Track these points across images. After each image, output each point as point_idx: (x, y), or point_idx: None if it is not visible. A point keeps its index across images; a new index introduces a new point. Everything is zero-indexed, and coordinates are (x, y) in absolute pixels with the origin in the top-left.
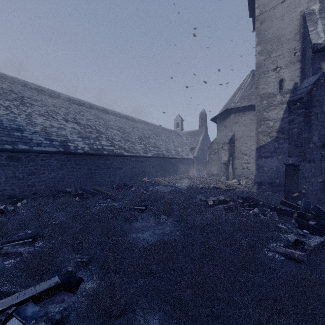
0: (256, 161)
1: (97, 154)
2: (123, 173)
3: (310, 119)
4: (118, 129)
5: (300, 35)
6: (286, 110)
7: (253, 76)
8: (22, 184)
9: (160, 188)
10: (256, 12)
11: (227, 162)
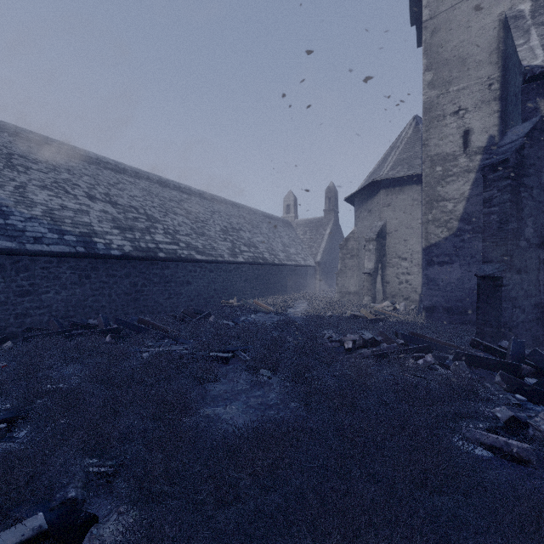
0: (423, 271)
1: (146, 257)
2: (194, 291)
3: (520, 197)
4: (185, 214)
5: (499, 55)
6: (475, 184)
7: (417, 127)
8: (5, 312)
9: (258, 317)
10: (424, 15)
11: (373, 271)
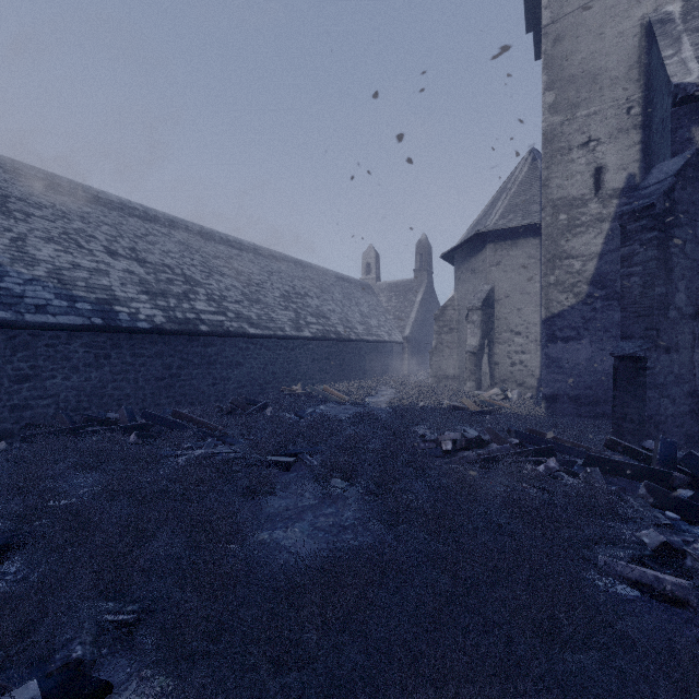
0: (543, 349)
1: (184, 331)
2: (246, 375)
3: (669, 254)
4: (234, 275)
5: (641, 70)
6: (610, 236)
7: (534, 163)
8: None
9: (329, 408)
10: (544, 18)
11: (478, 350)
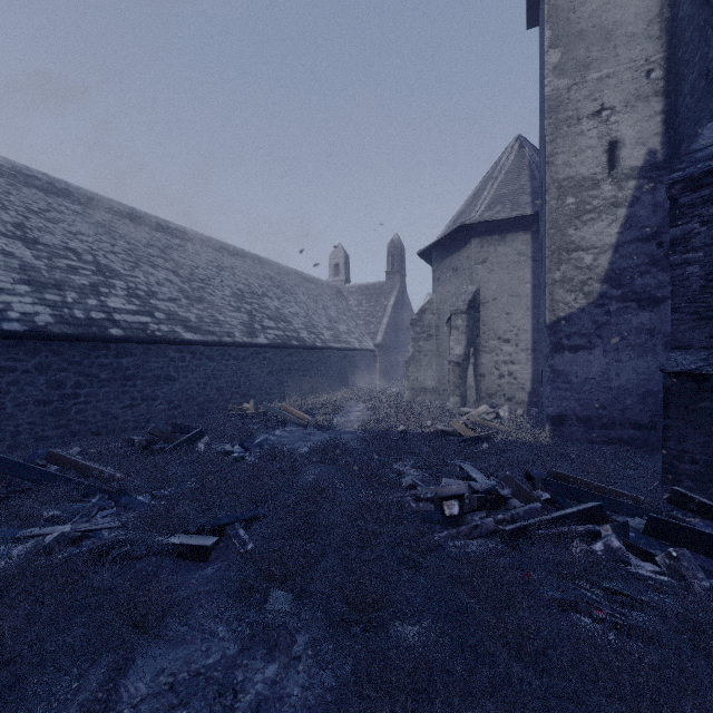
0: (547, 360)
1: (83, 336)
2: (181, 392)
3: None
4: (172, 268)
5: (663, 25)
6: (627, 224)
7: (521, 151)
8: None
9: (287, 433)
10: None
11: (463, 359)
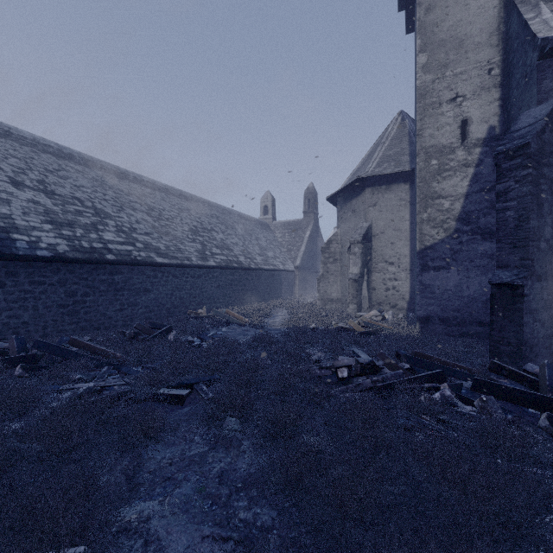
0: (418, 277)
1: (89, 259)
2: (154, 300)
3: (540, 190)
4: (146, 210)
5: (500, 37)
6: (474, 179)
7: (403, 122)
8: None
9: (231, 330)
10: None
11: (359, 277)
